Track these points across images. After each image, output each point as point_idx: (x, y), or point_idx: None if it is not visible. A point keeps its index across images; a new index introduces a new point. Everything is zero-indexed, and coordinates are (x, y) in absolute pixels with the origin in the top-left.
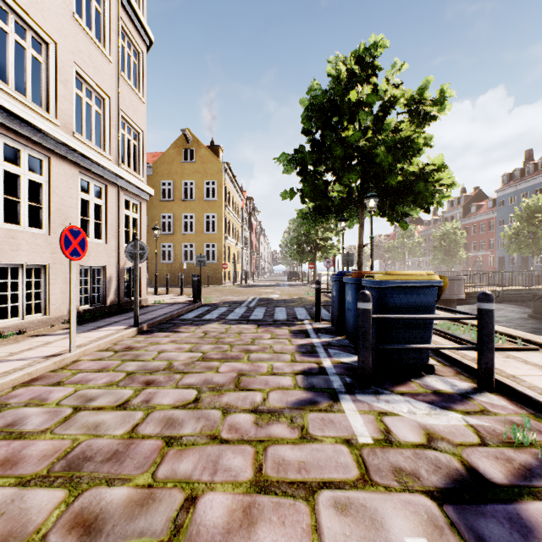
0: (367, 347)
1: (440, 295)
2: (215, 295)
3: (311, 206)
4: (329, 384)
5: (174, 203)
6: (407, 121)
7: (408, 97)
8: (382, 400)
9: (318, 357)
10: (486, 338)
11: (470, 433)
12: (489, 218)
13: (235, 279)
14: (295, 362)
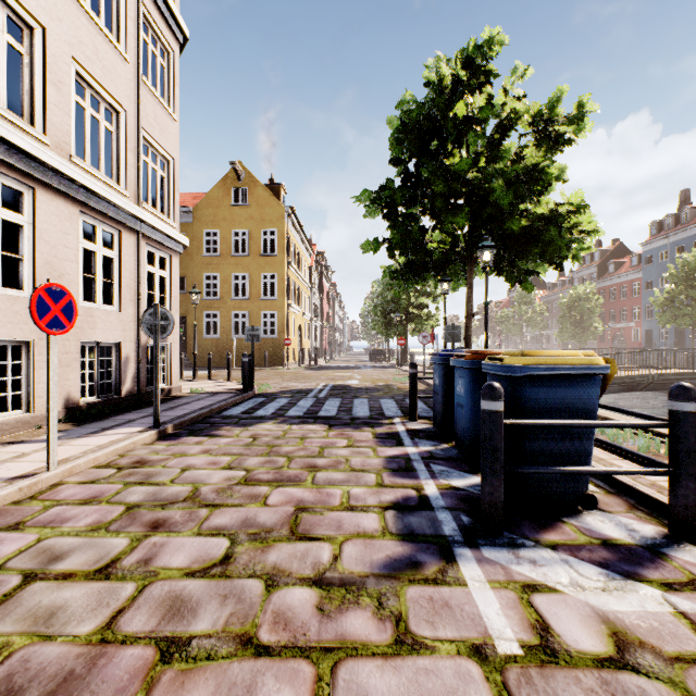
0: (496, 471)
1: (605, 388)
2: (274, 380)
3: (401, 261)
4: (436, 527)
5: (222, 259)
6: (533, 146)
7: (534, 113)
8: (524, 560)
9: (417, 479)
10: (685, 457)
11: (686, 631)
12: (632, 280)
13: (302, 359)
14: (382, 486)
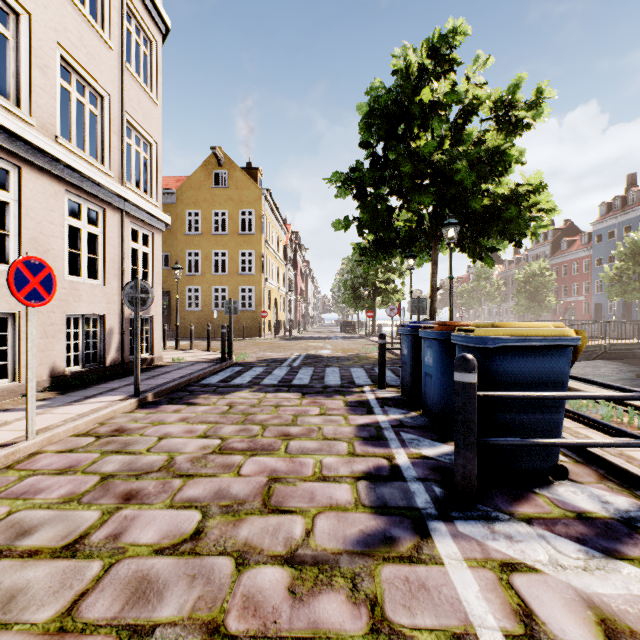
0: (470, 443)
1: (575, 360)
2: (251, 350)
3: (370, 239)
4: (409, 498)
5: (203, 238)
6: (494, 130)
7: (495, 99)
8: (500, 536)
9: (388, 447)
10: None
11: None
12: (583, 257)
13: (277, 331)
14: (354, 455)
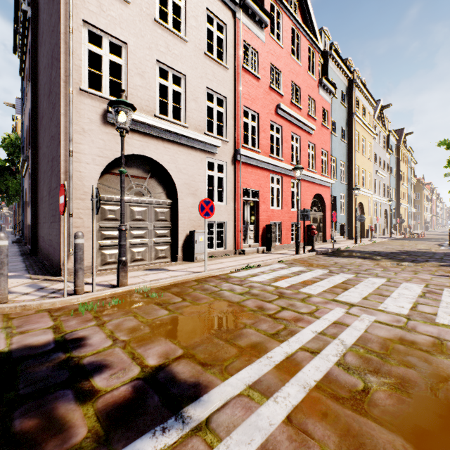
0: None
1: None
2: None
3: None
4: None
5: None
6: None
7: None
8: None
9: None
10: None
11: None
12: None
13: None
14: None
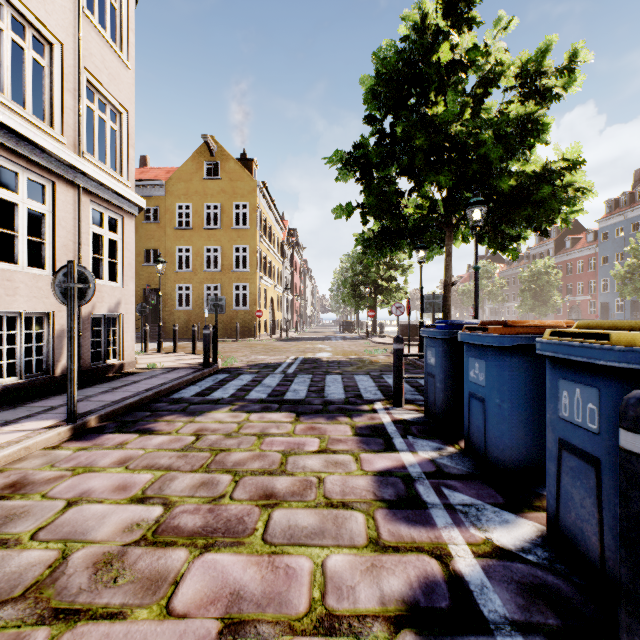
0: None
1: None
2: (242, 353)
3: (374, 230)
4: None
5: (194, 232)
6: (518, 102)
7: (521, 64)
8: None
9: (433, 526)
10: None
11: None
12: (588, 255)
13: (273, 331)
14: (380, 548)
